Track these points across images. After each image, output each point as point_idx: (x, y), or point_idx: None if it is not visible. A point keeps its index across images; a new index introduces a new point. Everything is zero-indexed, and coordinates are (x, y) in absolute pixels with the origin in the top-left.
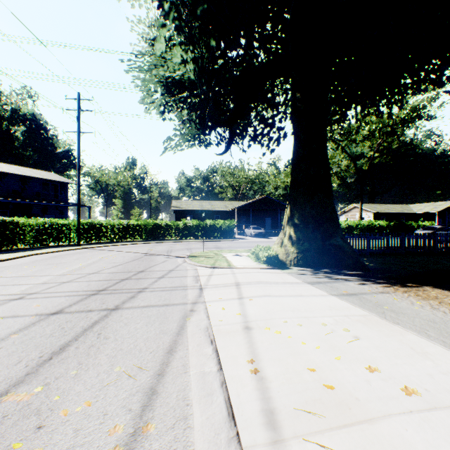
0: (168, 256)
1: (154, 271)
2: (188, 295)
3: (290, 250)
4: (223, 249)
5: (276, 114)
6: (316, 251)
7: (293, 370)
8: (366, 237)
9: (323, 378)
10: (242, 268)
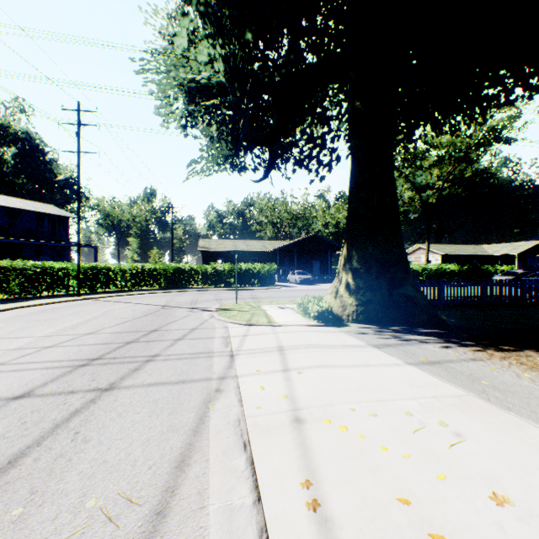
0: (191, 309)
1: (171, 329)
2: (213, 366)
3: (347, 302)
4: (261, 300)
5: (328, 131)
6: (381, 303)
7: (375, 503)
8: (440, 284)
9: (426, 519)
10: (287, 325)
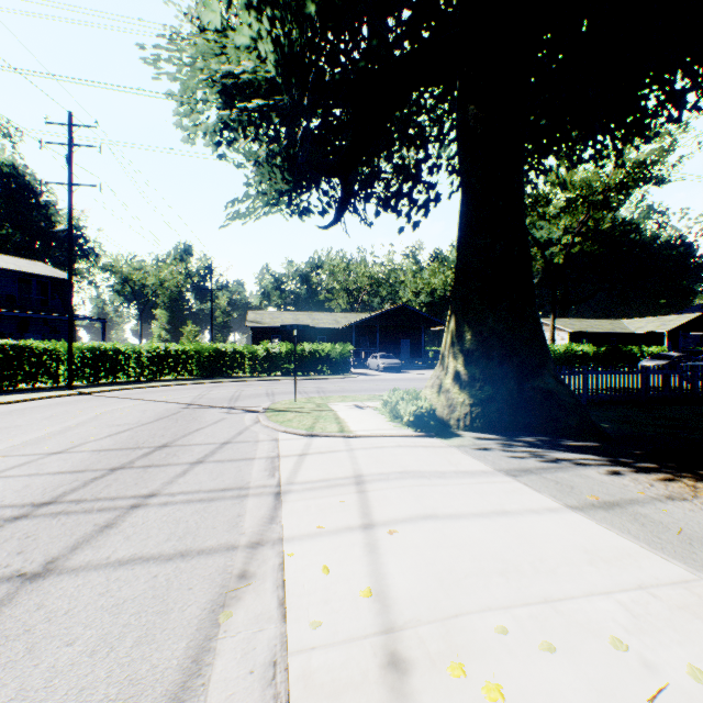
0: (228, 409)
1: (189, 444)
2: (244, 517)
3: (456, 400)
4: (331, 395)
5: (424, 158)
6: (507, 401)
7: None
8: (582, 373)
9: None
10: (368, 436)
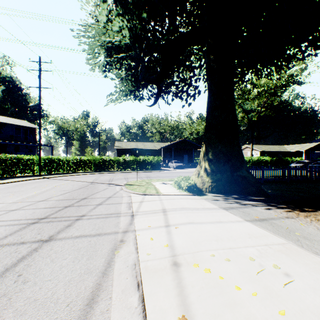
0: (109, 184)
1: (95, 198)
2: (120, 223)
3: (205, 180)
4: (152, 179)
5: (193, 75)
6: (226, 180)
7: None
8: (261, 169)
9: None
10: (168, 195)
